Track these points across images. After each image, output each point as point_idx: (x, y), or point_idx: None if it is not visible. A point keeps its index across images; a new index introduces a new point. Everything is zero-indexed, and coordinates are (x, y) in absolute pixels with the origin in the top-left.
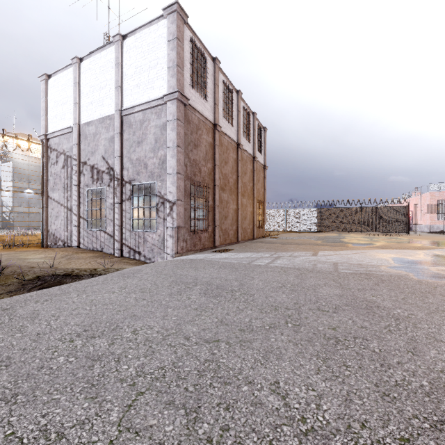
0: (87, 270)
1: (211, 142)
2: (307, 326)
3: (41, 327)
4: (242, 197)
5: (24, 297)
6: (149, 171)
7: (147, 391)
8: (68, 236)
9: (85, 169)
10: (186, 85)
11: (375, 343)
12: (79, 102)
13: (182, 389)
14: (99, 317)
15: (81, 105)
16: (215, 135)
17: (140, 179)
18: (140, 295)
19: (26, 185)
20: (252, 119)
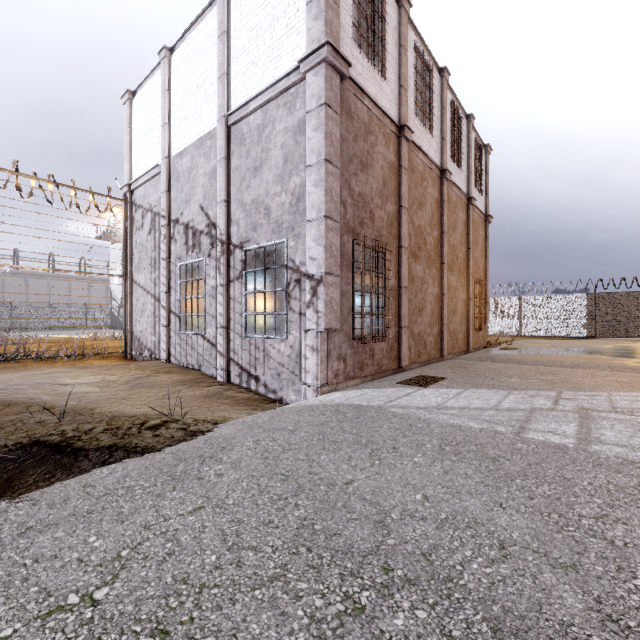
0: (126, 427)
1: (393, 161)
2: None
3: None
4: (448, 272)
5: None
6: (273, 221)
7: None
8: (156, 342)
9: (177, 231)
10: (345, 40)
11: None
12: (169, 122)
13: None
14: None
15: (171, 126)
16: (402, 149)
17: (257, 239)
18: None
19: None
20: (465, 128)
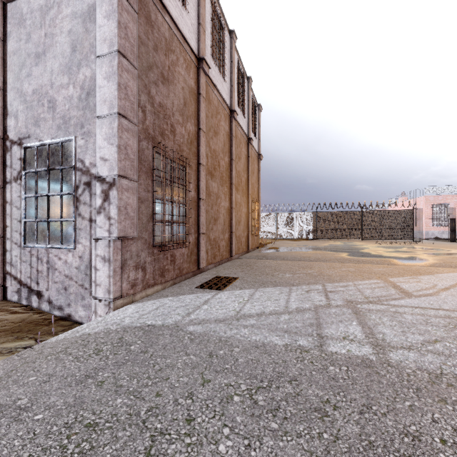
0: None
1: (193, 87)
2: None
3: None
4: (235, 191)
5: None
6: (58, 115)
7: None
8: None
9: None
10: None
11: None
12: None
13: None
14: None
15: None
16: (200, 79)
17: (39, 135)
18: None
19: None
20: (246, 86)
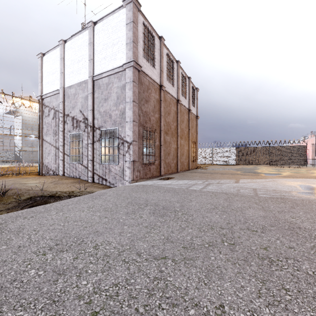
0: (67, 192)
1: (158, 98)
2: (241, 245)
3: (23, 240)
4: (180, 139)
5: (17, 214)
6: (112, 120)
7: (101, 310)
8: (56, 167)
9: (68, 119)
10: (140, 57)
11: (306, 265)
12: (64, 72)
13: (133, 310)
14: (69, 232)
15: (65, 74)
16: (161, 94)
17: (106, 126)
18: (103, 213)
19: (30, 132)
20: (187, 82)
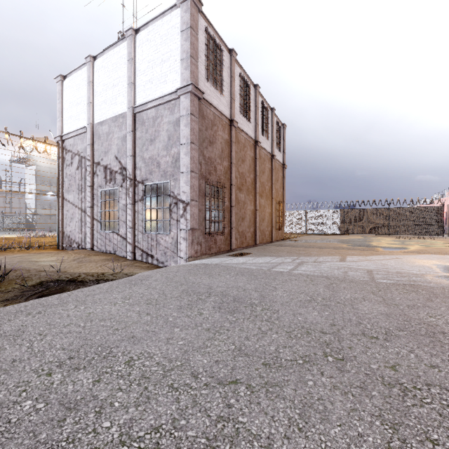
0: (95, 275)
1: (227, 139)
2: (354, 361)
3: (20, 350)
4: (260, 197)
5: (17, 308)
6: (161, 170)
7: None
8: (82, 238)
9: (99, 169)
10: (201, 78)
11: None
12: (93, 101)
13: None
14: (92, 338)
15: (94, 104)
16: (232, 132)
17: (152, 179)
18: (144, 308)
19: (47, 189)
20: (270, 116)
